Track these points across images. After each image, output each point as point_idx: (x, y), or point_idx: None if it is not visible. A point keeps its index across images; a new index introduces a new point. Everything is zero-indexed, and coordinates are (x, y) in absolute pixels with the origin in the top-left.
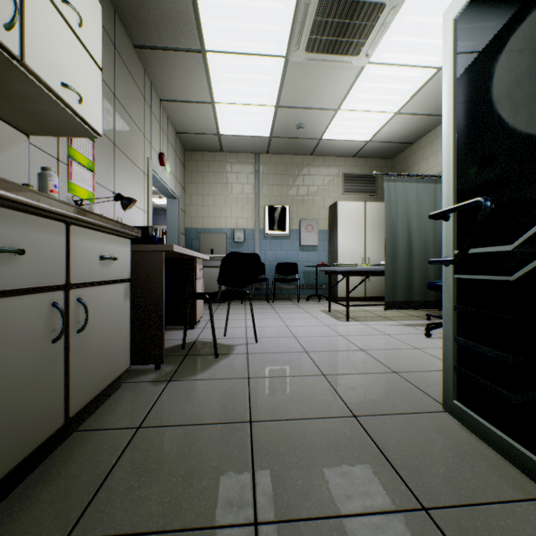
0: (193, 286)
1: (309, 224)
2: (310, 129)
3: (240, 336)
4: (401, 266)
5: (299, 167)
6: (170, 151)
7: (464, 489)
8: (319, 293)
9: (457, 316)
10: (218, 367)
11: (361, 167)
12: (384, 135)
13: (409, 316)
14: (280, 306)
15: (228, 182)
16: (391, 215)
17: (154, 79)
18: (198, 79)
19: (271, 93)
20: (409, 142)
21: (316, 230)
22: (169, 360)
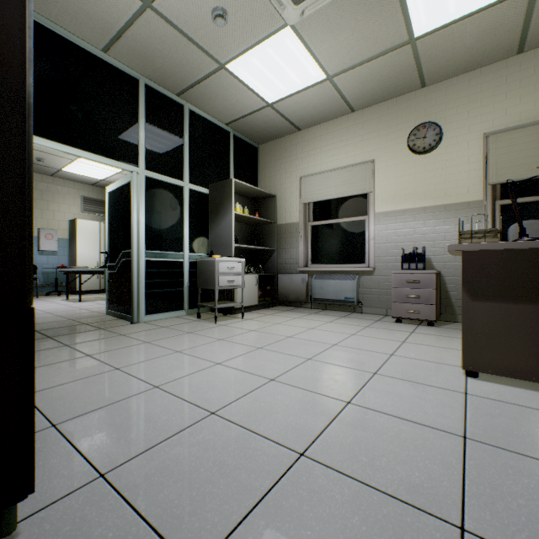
0: None
1: (49, 233)
2: (51, 163)
3: None
4: None
5: (38, 184)
6: None
7: (99, 321)
8: (60, 290)
9: (109, 284)
10: None
11: (99, 194)
12: (114, 180)
13: None
14: None
15: None
16: None
17: None
18: None
19: None
20: None
21: (56, 239)
22: None
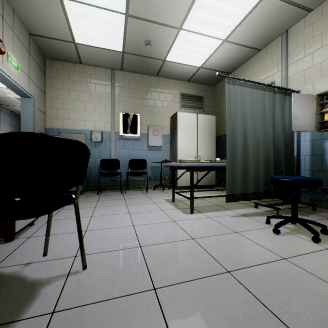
0: None
1: (155, 129)
2: (156, 48)
3: (69, 252)
4: (239, 162)
5: (147, 85)
6: (18, 46)
7: None
8: (163, 183)
9: None
10: None
11: (193, 90)
12: (212, 62)
13: (238, 203)
14: (131, 197)
15: (87, 91)
16: (231, 115)
17: None
18: None
19: None
20: (228, 72)
21: (160, 134)
22: None
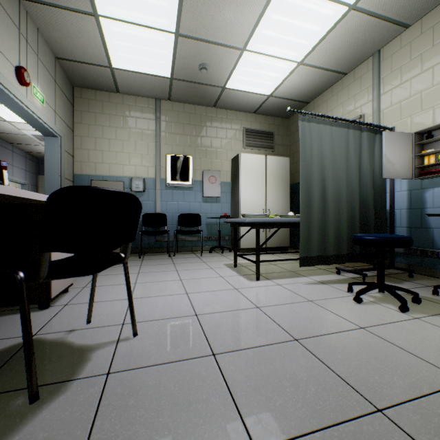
0: None
1: (212, 175)
2: (213, 73)
3: (115, 320)
4: (316, 217)
5: (202, 118)
6: (43, 74)
7: None
8: (222, 244)
9: None
10: None
11: (261, 124)
12: (285, 90)
13: (316, 269)
14: (182, 261)
15: (125, 127)
16: (306, 159)
17: None
18: None
19: (169, 11)
20: (305, 101)
21: (219, 182)
22: None
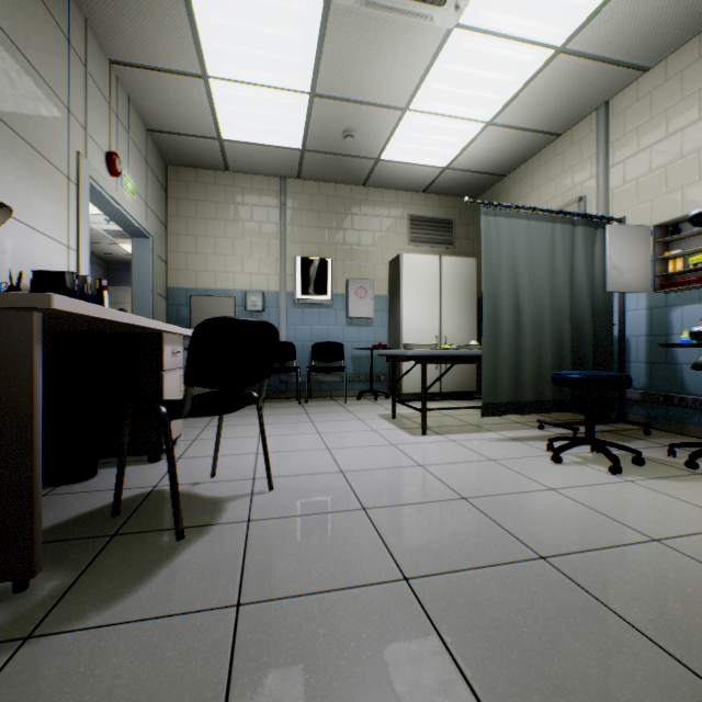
0: (158, 383)
1: (361, 285)
2: (363, 141)
3: (243, 474)
4: (505, 348)
5: (346, 203)
6: (134, 156)
7: None
8: (375, 387)
9: None
10: (174, 570)
11: (433, 208)
12: (469, 159)
13: (511, 422)
14: (318, 410)
15: (237, 219)
16: (491, 268)
17: (91, 13)
18: (175, 25)
19: (303, 67)
20: (501, 174)
21: (370, 296)
22: (66, 555)
